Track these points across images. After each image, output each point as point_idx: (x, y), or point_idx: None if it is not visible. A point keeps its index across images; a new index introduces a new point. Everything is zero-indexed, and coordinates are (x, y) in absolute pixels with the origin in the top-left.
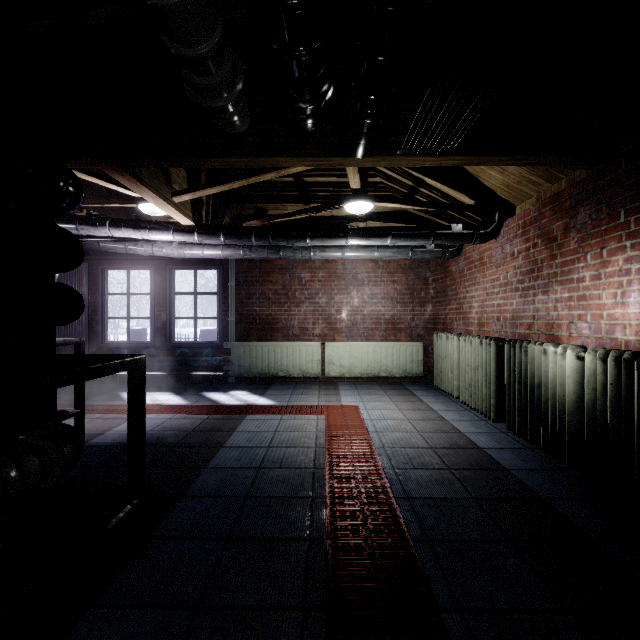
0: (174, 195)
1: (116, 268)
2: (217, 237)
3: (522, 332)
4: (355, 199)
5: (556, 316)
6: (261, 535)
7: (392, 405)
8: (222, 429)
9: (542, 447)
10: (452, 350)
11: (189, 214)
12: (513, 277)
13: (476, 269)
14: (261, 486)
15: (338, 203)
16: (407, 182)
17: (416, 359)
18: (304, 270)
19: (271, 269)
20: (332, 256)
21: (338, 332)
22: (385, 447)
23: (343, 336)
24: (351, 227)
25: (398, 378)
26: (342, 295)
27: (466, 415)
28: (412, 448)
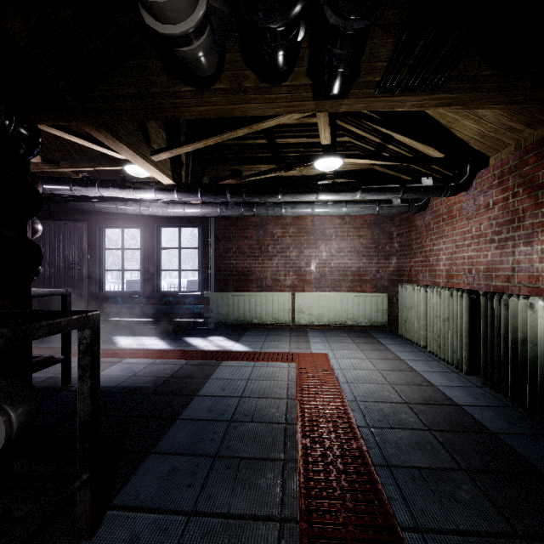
0: (153, 154)
1: (112, 226)
2: (195, 195)
3: (499, 284)
4: (325, 156)
5: (542, 268)
6: (227, 511)
7: (360, 354)
8: (198, 376)
9: (528, 407)
10: (418, 301)
11: (168, 173)
12: (487, 228)
13: (444, 222)
14: (231, 444)
15: (308, 161)
16: (375, 139)
17: (381, 309)
18: (276, 226)
19: (246, 226)
20: (302, 212)
21: (307, 283)
22: (357, 401)
23: (312, 287)
24: (321, 182)
25: (364, 326)
26: (311, 249)
27: (436, 366)
28: (386, 403)
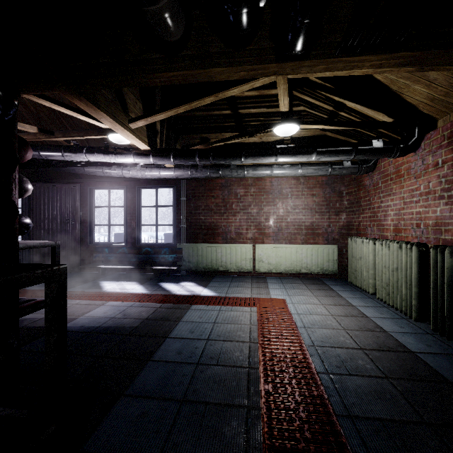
0: (130, 122)
1: (100, 188)
2: (168, 158)
3: (448, 238)
4: (283, 122)
5: None
6: None
7: (315, 299)
8: (170, 318)
9: None
10: (367, 252)
11: (145, 140)
12: (436, 186)
13: (392, 181)
14: (197, 388)
15: (268, 127)
16: (328, 108)
17: (332, 259)
18: (239, 187)
19: (213, 186)
20: (262, 174)
21: (266, 236)
22: (315, 345)
23: (270, 239)
24: (280, 146)
25: (316, 274)
26: (270, 206)
27: (385, 312)
28: (342, 348)
